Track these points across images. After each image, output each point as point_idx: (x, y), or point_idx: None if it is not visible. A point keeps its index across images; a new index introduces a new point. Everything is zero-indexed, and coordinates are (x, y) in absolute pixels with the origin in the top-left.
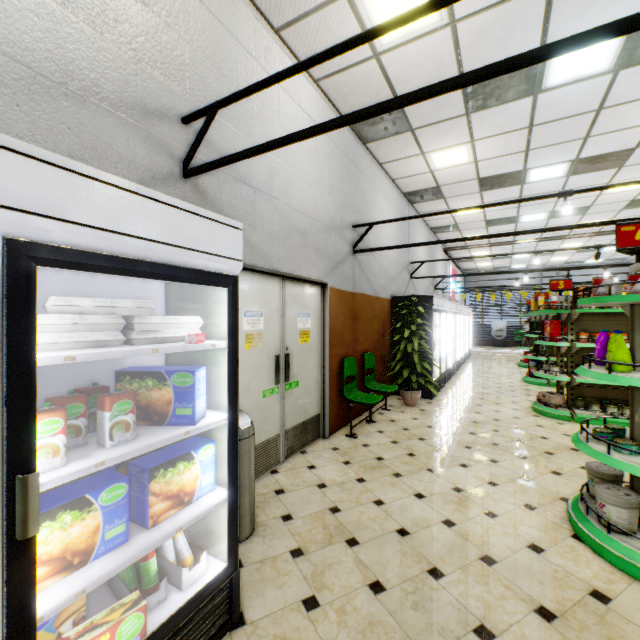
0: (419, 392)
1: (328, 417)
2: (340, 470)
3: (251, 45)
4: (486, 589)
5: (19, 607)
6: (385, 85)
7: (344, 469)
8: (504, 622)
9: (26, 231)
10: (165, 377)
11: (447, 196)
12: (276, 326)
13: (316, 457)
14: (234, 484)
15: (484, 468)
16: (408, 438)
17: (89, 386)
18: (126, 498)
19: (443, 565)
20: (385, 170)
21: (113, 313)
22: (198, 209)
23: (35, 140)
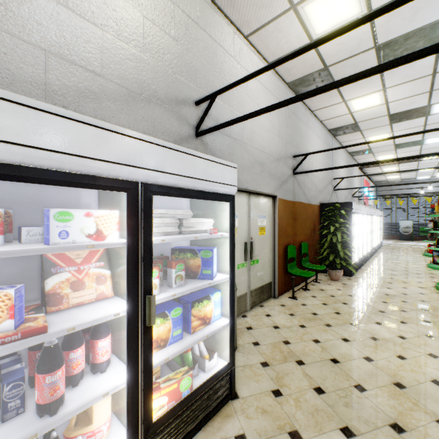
0: (341, 271)
1: (277, 284)
2: (287, 319)
3: (231, 50)
4: (398, 402)
5: (147, 358)
6: (318, 59)
7: (290, 318)
8: (412, 424)
9: (149, 179)
10: (197, 252)
11: (363, 129)
12: (245, 224)
13: (270, 309)
14: (232, 316)
15: (395, 326)
16: (334, 302)
17: (159, 256)
18: (181, 315)
19: (365, 384)
20: (315, 115)
21: (174, 217)
22: (216, 159)
23: (129, 126)
